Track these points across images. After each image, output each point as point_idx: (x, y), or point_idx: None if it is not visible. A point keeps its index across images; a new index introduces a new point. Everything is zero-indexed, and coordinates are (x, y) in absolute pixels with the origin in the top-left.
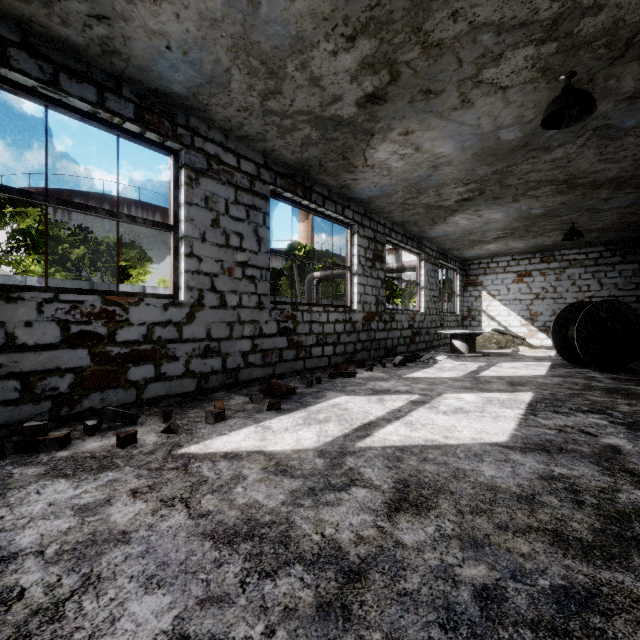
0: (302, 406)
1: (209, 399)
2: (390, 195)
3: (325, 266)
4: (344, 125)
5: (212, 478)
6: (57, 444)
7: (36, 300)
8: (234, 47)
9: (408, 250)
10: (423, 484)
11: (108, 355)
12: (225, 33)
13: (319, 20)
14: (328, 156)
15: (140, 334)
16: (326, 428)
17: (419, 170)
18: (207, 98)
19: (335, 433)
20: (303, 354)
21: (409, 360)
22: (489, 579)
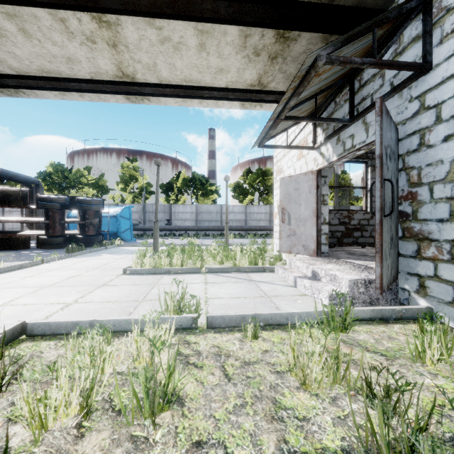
0: None
1: None
2: None
3: None
4: None
5: None
6: (346, 245)
7: (334, 213)
8: None
9: None
10: None
11: (348, 228)
12: None
13: None
14: None
15: (356, 222)
16: None
17: None
18: None
19: None
20: None
21: None
22: None
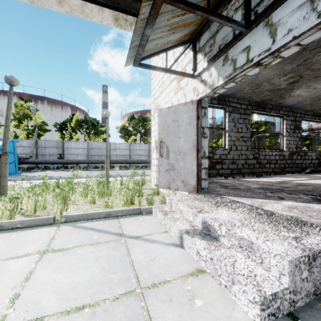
0: (266, 177)
1: (235, 175)
2: (303, 102)
3: (262, 130)
4: (281, 89)
5: (252, 181)
6: (213, 177)
7: None
8: (248, 84)
9: (316, 121)
10: (306, 185)
11: (212, 162)
12: (247, 83)
13: (275, 75)
14: (273, 97)
15: (218, 157)
16: (277, 180)
17: (317, 93)
18: (235, 93)
19: (280, 180)
20: (262, 166)
21: (314, 172)
22: (315, 189)
